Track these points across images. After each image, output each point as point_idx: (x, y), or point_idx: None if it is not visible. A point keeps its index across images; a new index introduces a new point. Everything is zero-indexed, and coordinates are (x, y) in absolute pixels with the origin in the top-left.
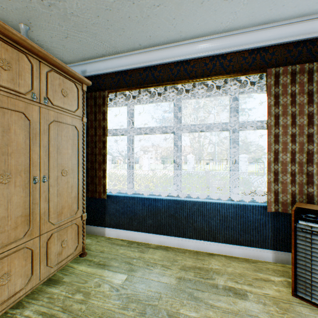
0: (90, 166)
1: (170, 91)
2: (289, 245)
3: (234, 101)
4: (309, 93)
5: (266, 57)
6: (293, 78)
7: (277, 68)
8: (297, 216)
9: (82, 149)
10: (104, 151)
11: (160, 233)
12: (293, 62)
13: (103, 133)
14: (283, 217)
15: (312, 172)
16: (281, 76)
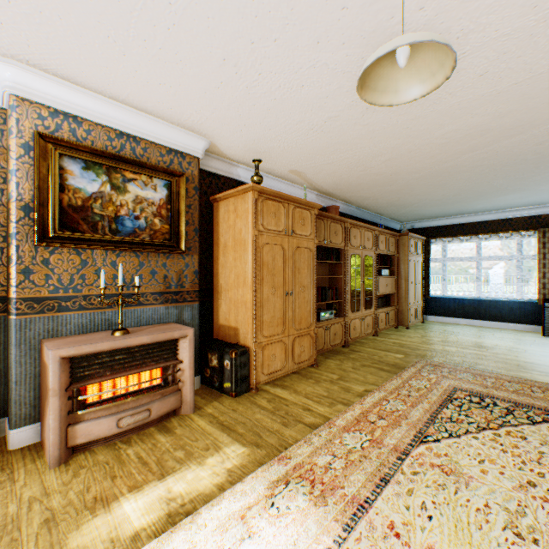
0: None
1: (473, 238)
2: None
3: (518, 243)
4: None
5: (539, 220)
6: None
7: (543, 229)
8: (544, 301)
9: (422, 271)
10: (427, 271)
11: (466, 318)
12: None
13: (426, 261)
14: None
15: None
16: (546, 233)
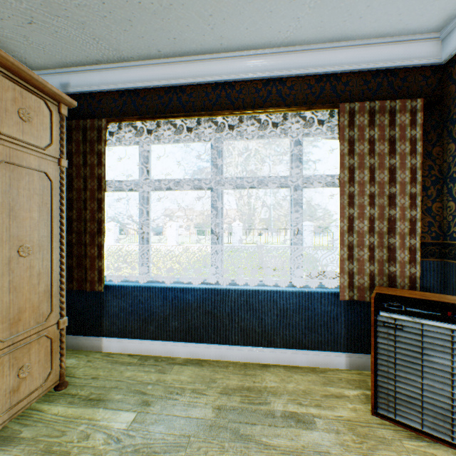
0: (75, 239)
1: (206, 126)
2: (366, 344)
3: (296, 145)
4: (391, 140)
5: (338, 87)
6: (372, 119)
7: (351, 104)
8: (378, 306)
9: (60, 212)
10: (100, 215)
11: (190, 341)
12: (372, 97)
13: (98, 186)
14: (359, 307)
15: (395, 245)
16: (357, 115)
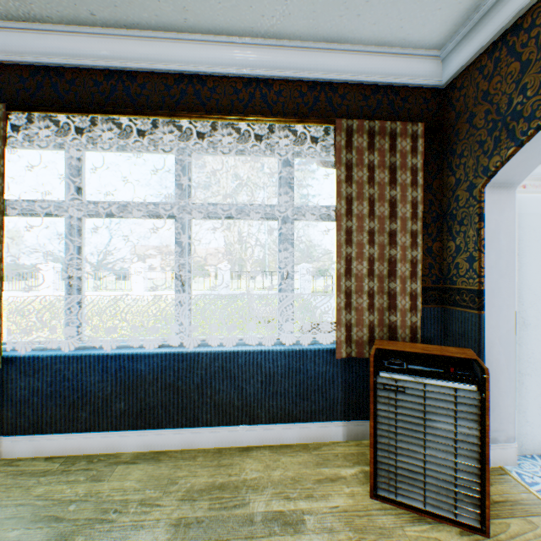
0: None
1: (167, 130)
2: (366, 409)
3: (286, 167)
4: (392, 168)
5: (335, 100)
6: (372, 141)
7: (349, 121)
8: (378, 365)
9: None
10: None
11: (144, 427)
12: (372, 116)
13: None
14: (358, 365)
15: (396, 291)
16: (355, 135)
